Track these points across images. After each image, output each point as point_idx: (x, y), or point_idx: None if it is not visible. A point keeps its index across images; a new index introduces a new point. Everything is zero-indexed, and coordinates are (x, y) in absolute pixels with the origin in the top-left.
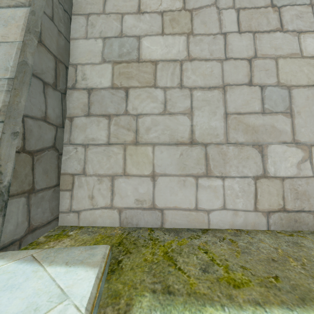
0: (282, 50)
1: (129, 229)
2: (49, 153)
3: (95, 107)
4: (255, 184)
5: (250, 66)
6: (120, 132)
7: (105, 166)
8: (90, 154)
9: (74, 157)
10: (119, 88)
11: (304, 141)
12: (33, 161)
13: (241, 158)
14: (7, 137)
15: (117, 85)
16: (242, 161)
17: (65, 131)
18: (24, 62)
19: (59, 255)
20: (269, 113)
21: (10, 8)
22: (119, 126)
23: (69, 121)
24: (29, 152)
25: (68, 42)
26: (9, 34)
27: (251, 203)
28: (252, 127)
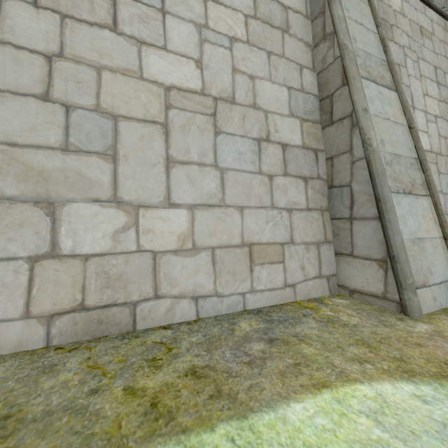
0: (111, 59)
1: None
2: None
3: None
4: (31, 270)
5: (51, 68)
6: None
7: None
8: None
9: None
10: None
11: (130, 200)
12: None
13: (7, 224)
14: None
15: None
16: (7, 230)
17: None
18: None
19: None
20: (75, 151)
21: None
22: None
23: None
24: None
25: None
26: None
27: (18, 306)
28: (39, 171)
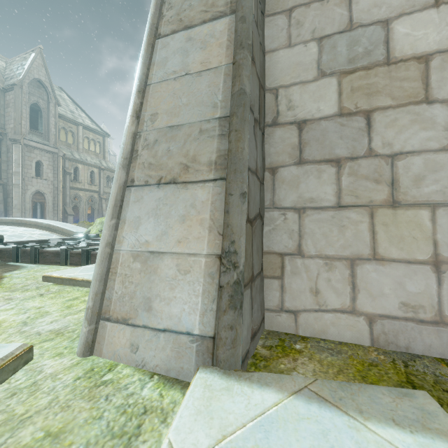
0: None
1: (396, 354)
2: (258, 223)
3: (313, 148)
4: None
5: None
6: (361, 186)
7: (336, 243)
8: (309, 224)
9: (282, 228)
10: (354, 113)
11: None
12: (252, 235)
13: None
14: (236, 200)
15: (350, 109)
16: None
17: (265, 189)
18: (242, 91)
19: (357, 399)
20: None
21: (206, 23)
22: (359, 177)
23: (270, 174)
24: (250, 221)
25: (264, 57)
26: (210, 57)
27: None
28: None
